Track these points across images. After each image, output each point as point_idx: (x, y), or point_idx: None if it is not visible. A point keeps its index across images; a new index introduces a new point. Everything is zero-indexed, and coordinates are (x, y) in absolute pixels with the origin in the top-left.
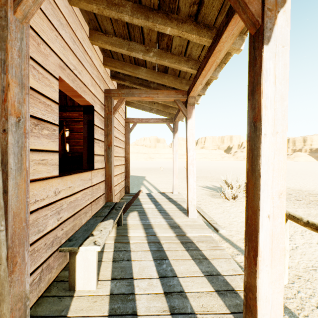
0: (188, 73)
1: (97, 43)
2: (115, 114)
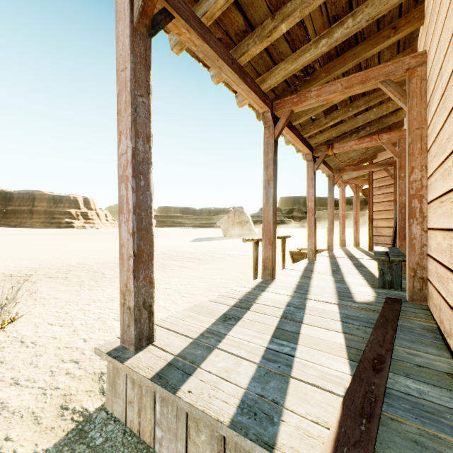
0: None
1: None
2: (403, 105)
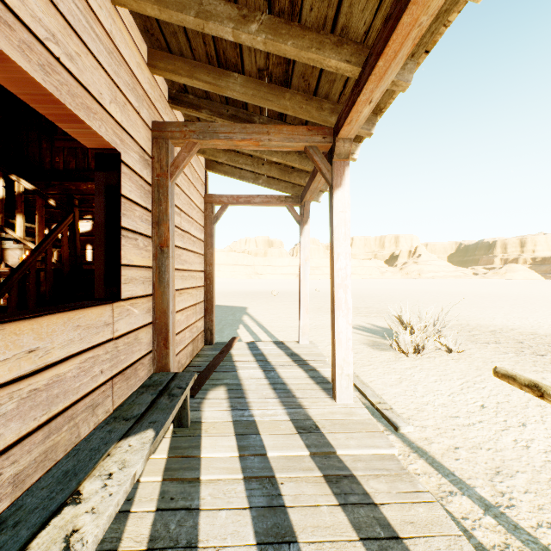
0: (337, 84)
1: (125, 1)
2: (175, 178)
